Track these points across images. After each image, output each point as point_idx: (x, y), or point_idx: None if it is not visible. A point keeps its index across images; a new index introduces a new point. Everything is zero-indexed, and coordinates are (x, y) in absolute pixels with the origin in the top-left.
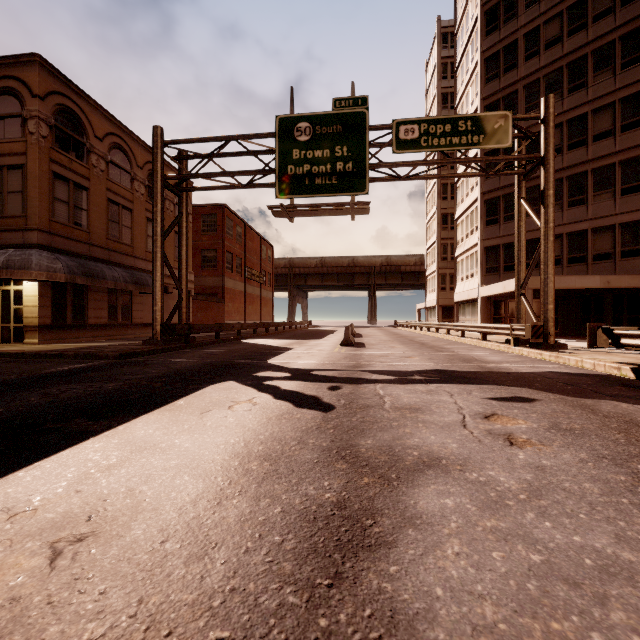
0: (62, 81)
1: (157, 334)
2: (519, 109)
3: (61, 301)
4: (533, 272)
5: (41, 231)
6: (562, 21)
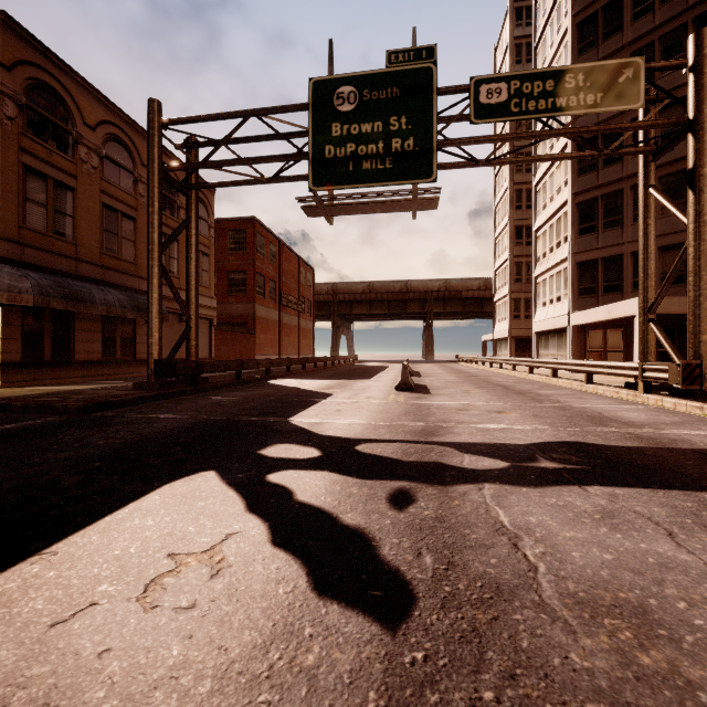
0: (37, 49)
1: (153, 374)
2: None
3: (36, 331)
4: None
5: (6, 240)
6: None
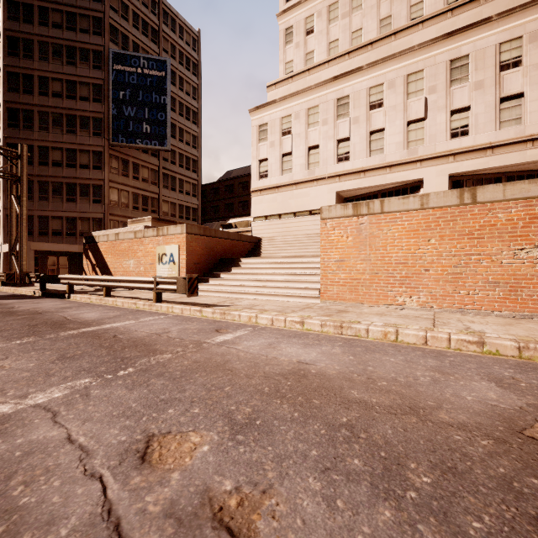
0: None
1: None
2: (35, 125)
3: None
4: (45, 238)
5: None
6: (63, 86)
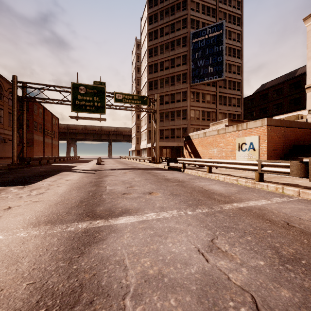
0: None
1: (15, 161)
2: (158, 86)
3: None
4: (162, 140)
5: None
6: (169, 62)
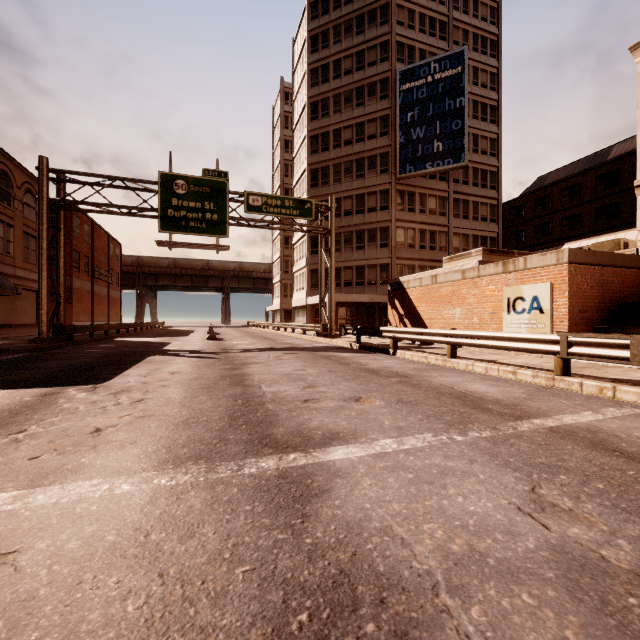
0: None
1: (44, 334)
2: (330, 179)
3: None
4: (338, 289)
5: None
6: (353, 131)
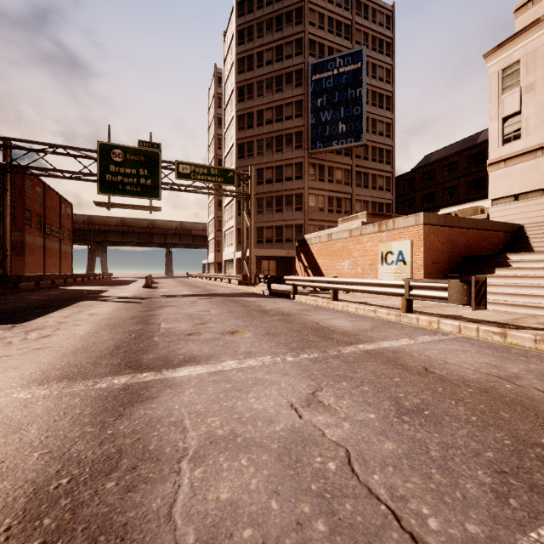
0: None
1: None
2: (254, 152)
3: None
4: (261, 245)
5: None
6: (273, 112)
